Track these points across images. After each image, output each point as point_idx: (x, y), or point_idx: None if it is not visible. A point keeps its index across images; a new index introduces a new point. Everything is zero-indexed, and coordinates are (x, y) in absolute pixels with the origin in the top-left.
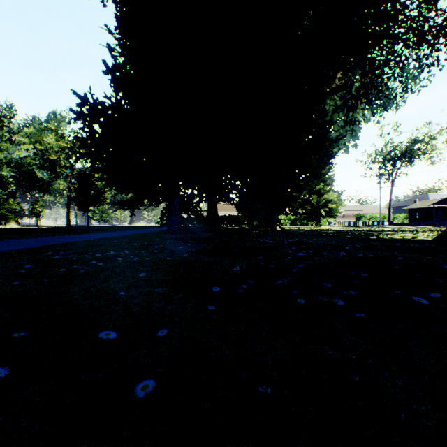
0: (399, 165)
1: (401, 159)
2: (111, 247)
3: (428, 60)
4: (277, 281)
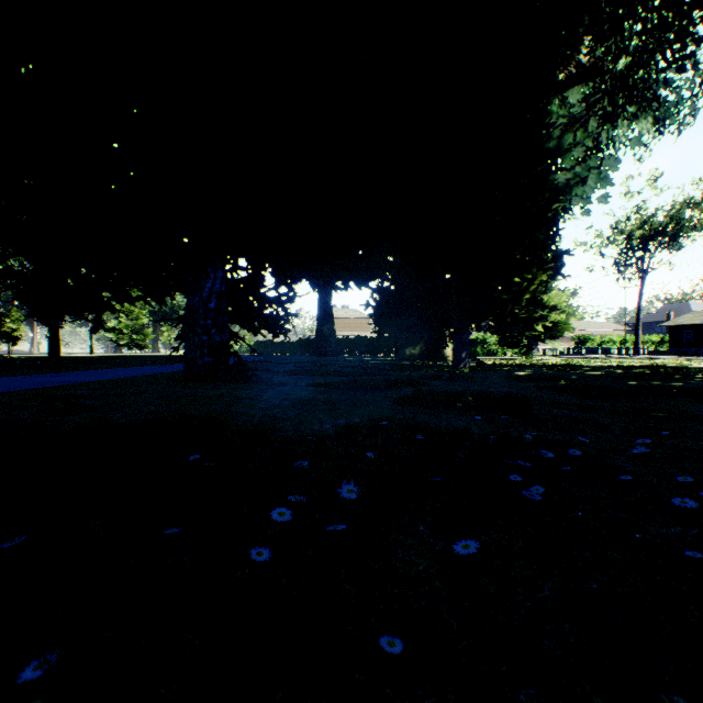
0: (654, 250)
1: (656, 239)
2: None
3: None
4: None
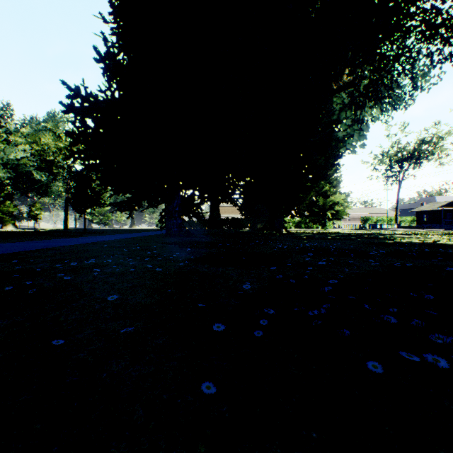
0: (407, 167)
1: (408, 160)
2: (97, 253)
3: (441, 55)
4: (310, 311)
